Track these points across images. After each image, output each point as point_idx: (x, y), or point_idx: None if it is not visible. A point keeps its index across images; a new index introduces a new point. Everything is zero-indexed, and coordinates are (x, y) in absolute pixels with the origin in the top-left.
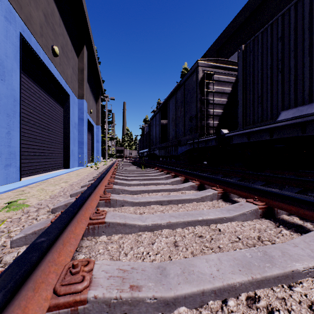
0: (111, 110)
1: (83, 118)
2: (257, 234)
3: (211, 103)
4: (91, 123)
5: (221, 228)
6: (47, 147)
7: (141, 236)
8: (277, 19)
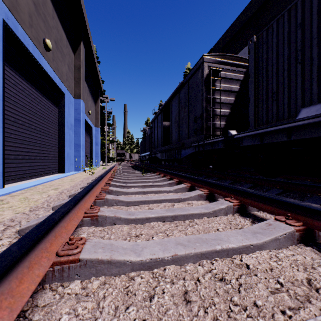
0: (111, 112)
1: (80, 119)
2: (305, 275)
3: (218, 102)
4: (89, 125)
5: (249, 264)
6: (39, 150)
7: (133, 281)
8: (296, 3)
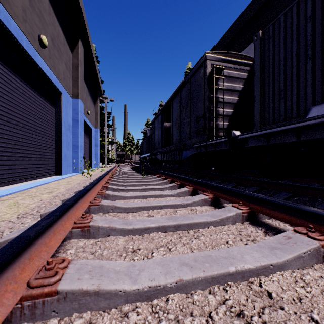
0: (111, 113)
1: (78, 119)
2: None
3: (221, 102)
4: (88, 125)
5: (271, 291)
6: (34, 151)
7: (126, 320)
8: None
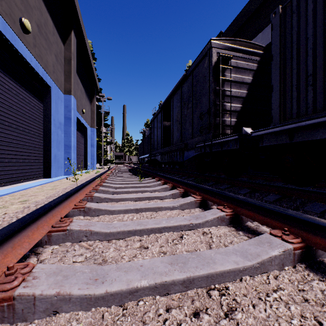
0: (108, 112)
1: (70, 117)
2: None
3: (228, 95)
4: (84, 125)
5: None
6: (16, 152)
7: None
8: None
